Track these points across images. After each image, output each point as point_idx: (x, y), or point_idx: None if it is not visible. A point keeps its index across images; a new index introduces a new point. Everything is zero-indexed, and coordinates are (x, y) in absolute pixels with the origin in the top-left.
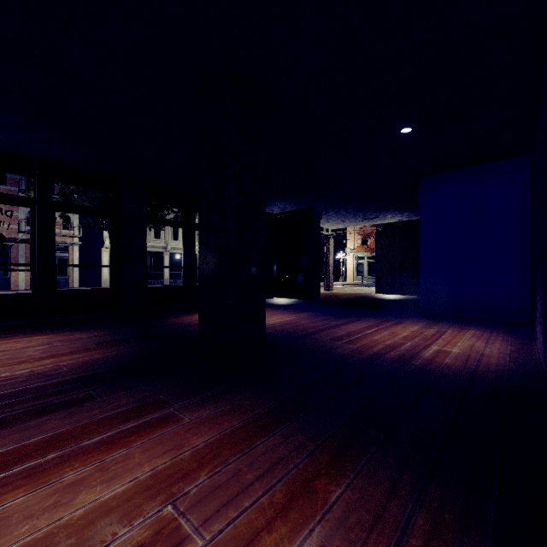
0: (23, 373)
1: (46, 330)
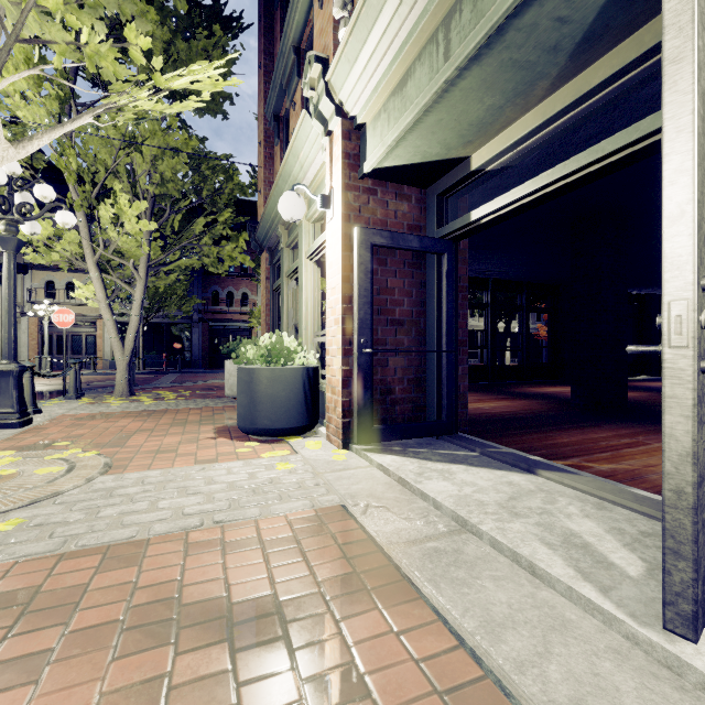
0: (639, 395)
1: (558, 385)
